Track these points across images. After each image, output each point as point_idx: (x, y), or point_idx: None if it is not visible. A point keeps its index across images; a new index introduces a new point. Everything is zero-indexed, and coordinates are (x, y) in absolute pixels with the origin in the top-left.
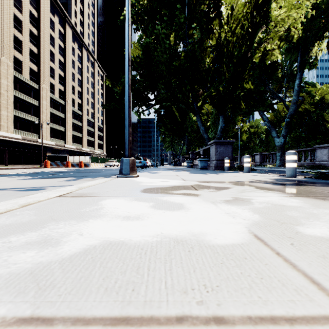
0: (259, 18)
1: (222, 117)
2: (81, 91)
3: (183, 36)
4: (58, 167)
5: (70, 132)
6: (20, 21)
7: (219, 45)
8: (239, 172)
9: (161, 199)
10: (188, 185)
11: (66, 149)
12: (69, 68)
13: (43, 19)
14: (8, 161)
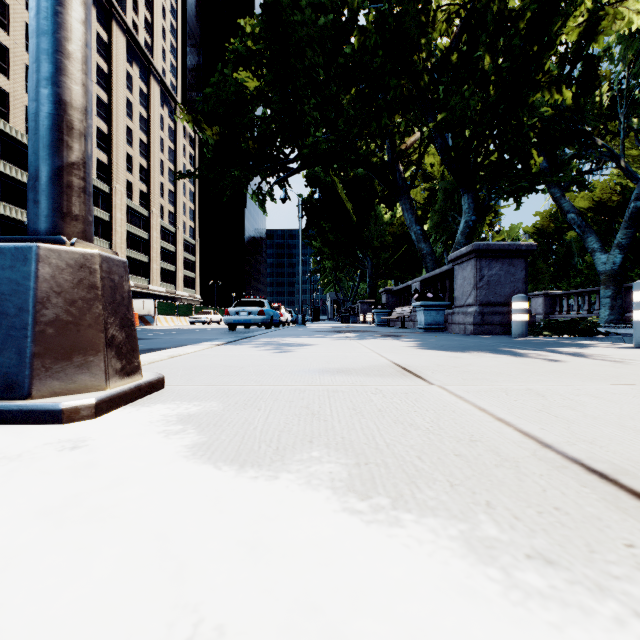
0: None
1: (470, 199)
2: (148, 167)
3: None
4: None
5: (121, 251)
6: (3, 4)
7: (468, 1)
8: (596, 343)
9: None
10: None
11: None
12: (119, 117)
13: None
14: None
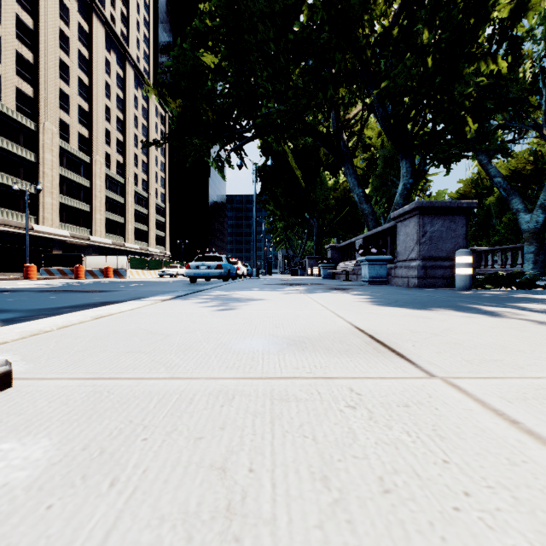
0: None
1: (408, 164)
2: (124, 141)
3: None
4: (62, 278)
5: (100, 213)
6: None
7: None
8: None
9: None
10: None
11: (92, 244)
12: (98, 97)
13: None
14: None
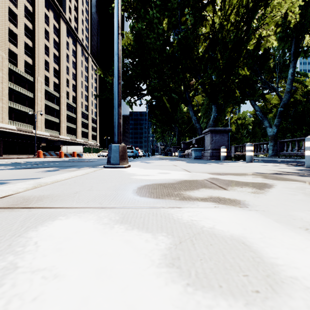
0: (257, 1)
1: (215, 107)
2: (76, 84)
3: (176, 23)
4: (52, 157)
5: (64, 123)
6: (15, 15)
7: (212, 32)
8: (239, 162)
9: (179, 217)
10: (203, 180)
11: (60, 140)
12: (63, 62)
13: (38, 14)
14: (3, 151)
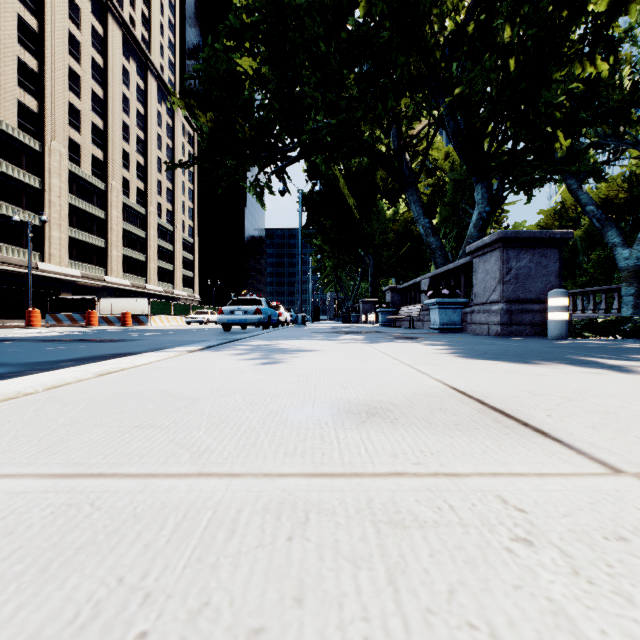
0: None
1: (484, 189)
2: (145, 164)
3: None
4: (71, 326)
5: (117, 250)
6: None
7: None
8: None
9: None
10: None
11: (107, 286)
12: (115, 112)
13: None
14: None
